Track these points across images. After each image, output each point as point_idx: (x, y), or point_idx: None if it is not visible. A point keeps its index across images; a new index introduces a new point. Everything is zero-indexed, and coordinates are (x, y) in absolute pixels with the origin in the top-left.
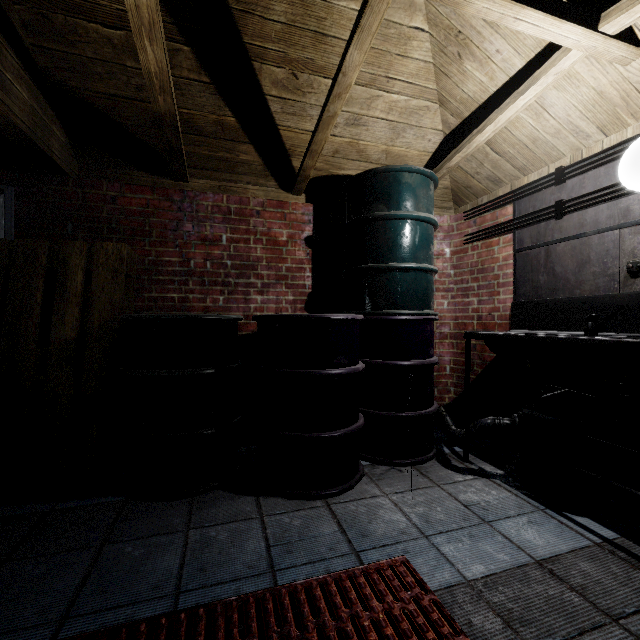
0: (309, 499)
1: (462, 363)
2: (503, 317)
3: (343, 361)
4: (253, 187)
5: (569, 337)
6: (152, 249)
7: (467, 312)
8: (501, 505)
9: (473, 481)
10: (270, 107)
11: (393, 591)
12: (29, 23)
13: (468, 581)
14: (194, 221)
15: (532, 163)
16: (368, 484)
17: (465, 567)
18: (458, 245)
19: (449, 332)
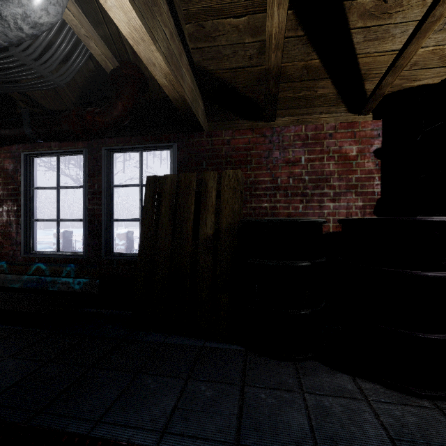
0: (413, 395)
1: None
2: None
3: None
4: (324, 115)
5: None
6: (252, 173)
7: None
8: None
9: None
10: (353, 40)
11: None
12: (192, 34)
13: None
14: (280, 149)
15: None
16: None
17: None
18: None
19: None
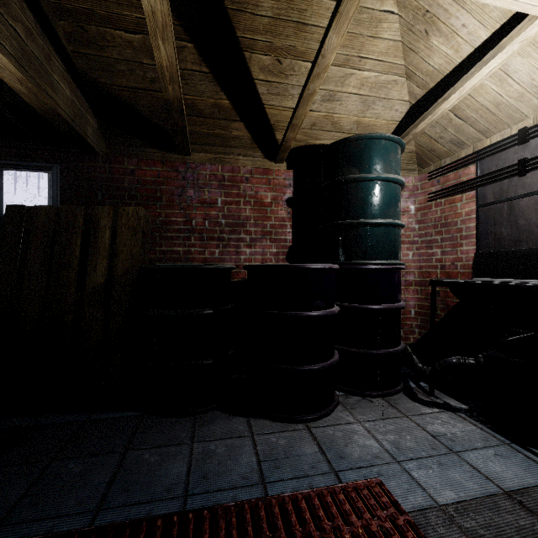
0: (292, 422)
1: (426, 307)
2: (466, 266)
3: (321, 304)
4: (243, 158)
5: (536, 285)
6: (162, 211)
7: (431, 262)
8: (467, 437)
9: (439, 414)
10: (258, 89)
11: (369, 508)
12: (70, 34)
13: (440, 506)
14: (195, 188)
15: (495, 126)
16: (343, 412)
17: (436, 492)
18: (422, 202)
19: (414, 280)
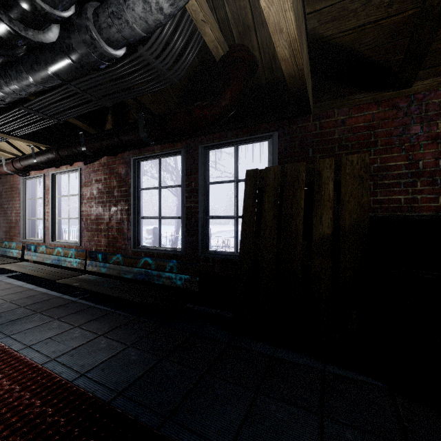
0: None
1: None
2: None
3: None
4: None
5: None
6: (377, 157)
7: None
8: None
9: None
10: None
11: None
12: None
13: None
14: (422, 122)
15: None
16: None
17: None
18: None
19: None
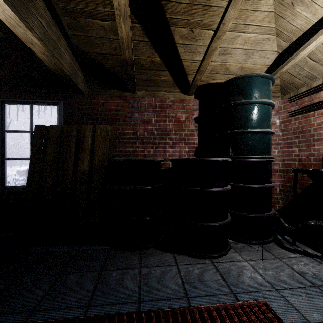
0: (201, 258)
1: (287, 186)
2: (317, 159)
3: (220, 184)
4: (167, 93)
5: None
6: (120, 127)
7: (291, 157)
8: None
9: (301, 258)
10: (178, 50)
11: (258, 320)
12: (70, 24)
13: None
14: (139, 112)
15: None
16: (234, 253)
17: (307, 314)
18: (284, 118)
19: (278, 168)
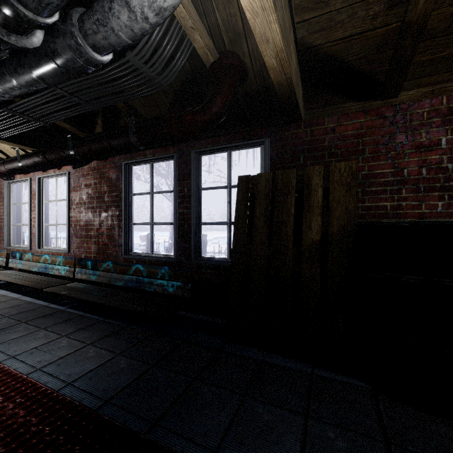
0: None
1: None
2: None
3: None
4: None
5: None
6: (365, 165)
7: None
8: None
9: None
10: None
11: None
12: (299, 5)
13: None
14: (407, 131)
15: None
16: None
17: None
18: None
19: None
